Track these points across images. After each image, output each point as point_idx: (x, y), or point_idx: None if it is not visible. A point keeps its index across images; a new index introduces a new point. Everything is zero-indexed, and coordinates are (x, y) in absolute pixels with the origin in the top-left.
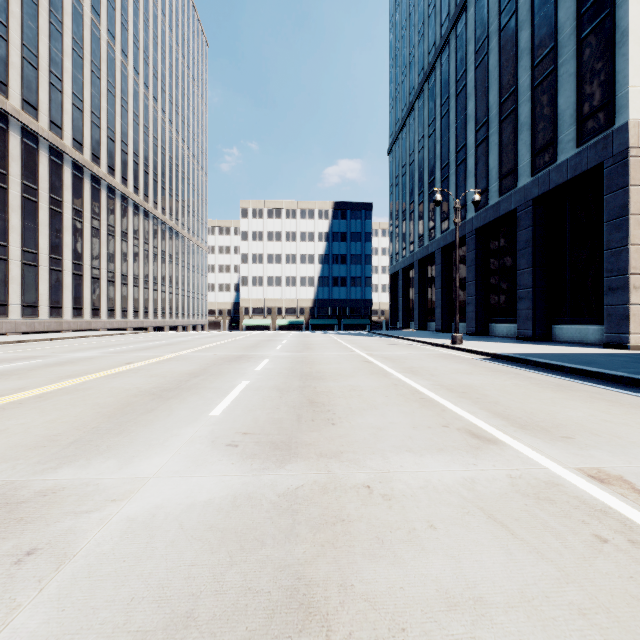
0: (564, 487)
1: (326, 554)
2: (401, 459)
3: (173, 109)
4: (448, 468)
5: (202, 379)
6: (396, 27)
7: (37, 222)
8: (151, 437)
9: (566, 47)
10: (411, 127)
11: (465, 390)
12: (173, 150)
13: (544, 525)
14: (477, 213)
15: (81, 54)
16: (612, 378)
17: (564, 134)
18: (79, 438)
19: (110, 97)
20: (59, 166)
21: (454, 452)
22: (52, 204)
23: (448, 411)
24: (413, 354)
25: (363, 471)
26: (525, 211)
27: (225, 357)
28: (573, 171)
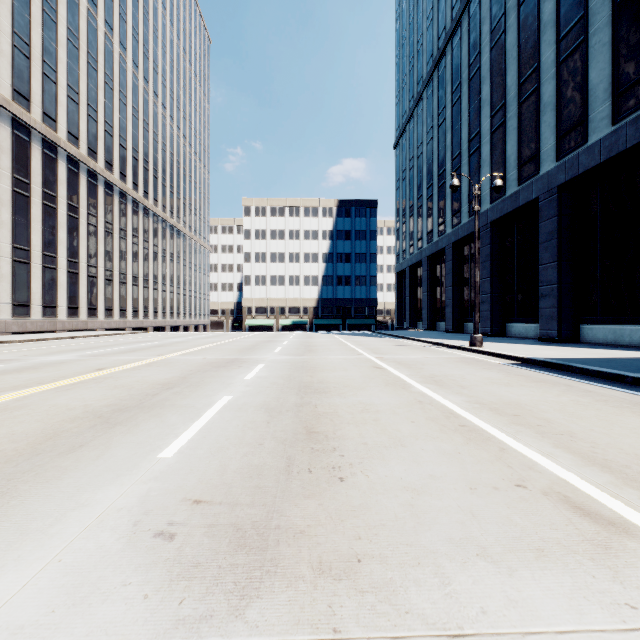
0: None
1: None
2: (476, 584)
3: (174, 105)
4: (584, 621)
5: (175, 392)
6: (403, 16)
7: (29, 218)
8: (38, 511)
9: (599, 14)
10: (419, 118)
11: (515, 411)
12: (174, 146)
13: None
14: (493, 204)
15: (77, 45)
16: None
17: (596, 111)
18: None
19: (108, 90)
20: (53, 160)
21: (569, 561)
22: (45, 199)
23: (510, 451)
24: (429, 358)
25: (408, 632)
26: (549, 200)
27: (214, 361)
28: (608, 152)
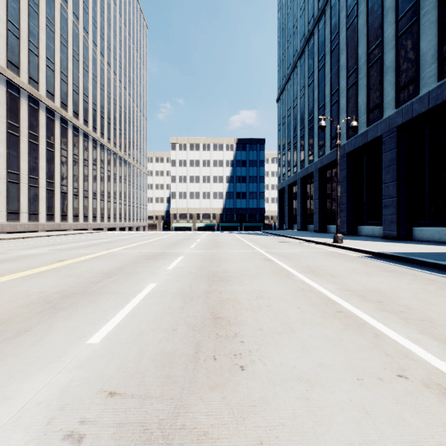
0: None
1: None
2: None
3: (122, 72)
4: None
5: (113, 280)
6: (283, 8)
7: (19, 151)
8: None
9: (428, 0)
10: (294, 80)
11: (379, 298)
12: (122, 101)
13: None
14: (348, 140)
15: (53, 29)
16: None
17: (426, 71)
18: None
19: (75, 61)
20: (36, 110)
21: None
22: (30, 138)
23: (384, 338)
24: (304, 252)
25: None
26: (390, 136)
27: (147, 254)
28: (434, 101)
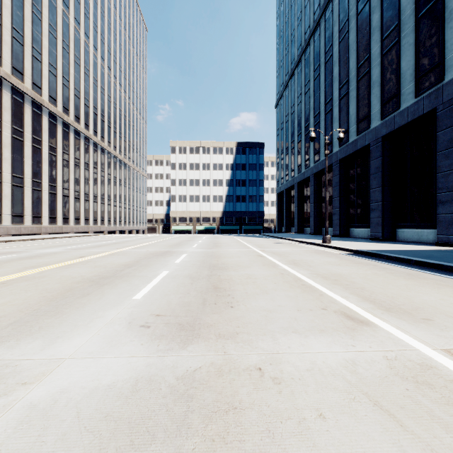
0: (438, 370)
1: (216, 452)
2: (288, 340)
3: (122, 76)
4: (330, 349)
5: (133, 269)
6: (281, 16)
7: (23, 155)
8: (79, 318)
9: (407, 24)
10: (292, 87)
11: (336, 278)
12: (122, 105)
13: (430, 414)
14: (340, 148)
15: (55, 35)
16: (449, 268)
17: (405, 88)
18: (19, 319)
19: (76, 66)
20: (39, 115)
21: (334, 333)
22: (34, 142)
23: (325, 295)
24: (294, 250)
25: (255, 352)
26: (376, 146)
27: (154, 252)
28: (412, 115)
